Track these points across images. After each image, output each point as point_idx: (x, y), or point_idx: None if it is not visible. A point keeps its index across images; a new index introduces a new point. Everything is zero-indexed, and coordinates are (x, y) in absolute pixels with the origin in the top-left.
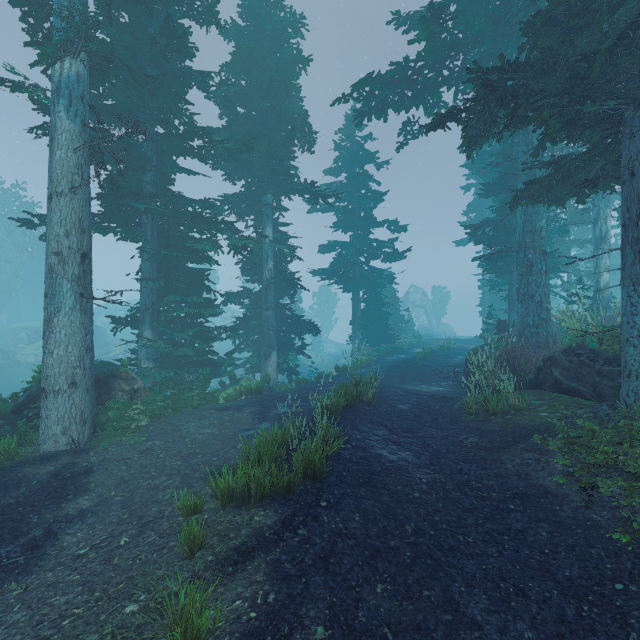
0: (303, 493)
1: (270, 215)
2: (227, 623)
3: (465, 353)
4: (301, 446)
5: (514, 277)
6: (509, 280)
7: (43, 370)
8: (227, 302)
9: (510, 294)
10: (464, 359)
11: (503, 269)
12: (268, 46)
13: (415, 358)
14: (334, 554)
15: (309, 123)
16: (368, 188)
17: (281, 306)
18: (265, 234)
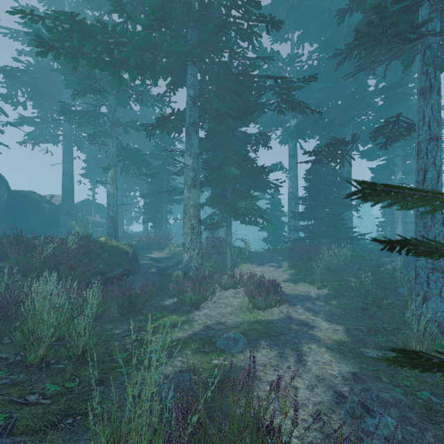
0: None
1: None
2: None
3: None
4: None
5: None
6: None
7: (395, 236)
8: None
9: None
10: None
11: None
12: None
13: None
14: None
15: None
16: None
17: None
18: None
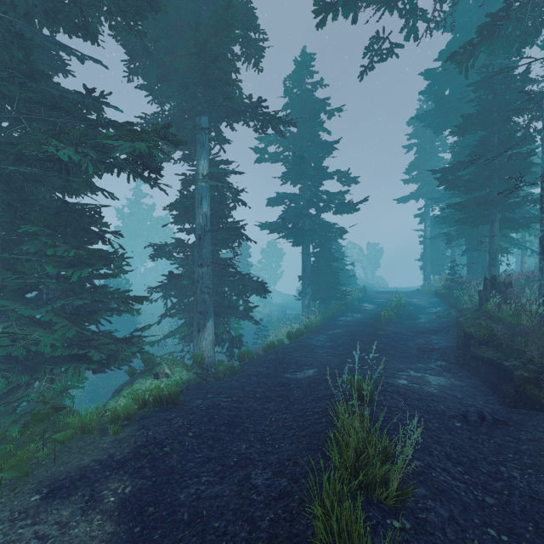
0: None
1: (205, 144)
2: None
3: (419, 310)
4: None
5: (496, 227)
6: (490, 231)
7: None
8: (153, 256)
9: (491, 247)
10: (431, 321)
11: (482, 218)
12: None
13: (378, 321)
14: None
15: (255, 16)
16: (318, 139)
17: (221, 261)
18: (198, 168)
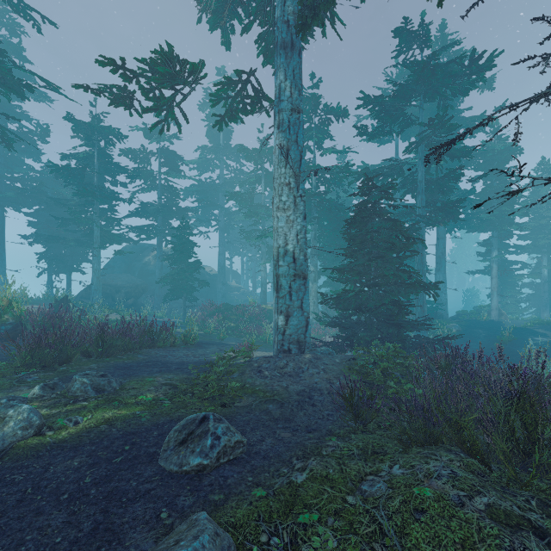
0: (545, 326)
1: (545, 255)
2: (533, 327)
3: None
4: (545, 320)
5: None
6: None
7: (491, 306)
8: (522, 287)
9: None
10: None
11: None
12: (544, 194)
13: None
14: (548, 328)
15: None
16: None
17: None
18: (542, 262)
